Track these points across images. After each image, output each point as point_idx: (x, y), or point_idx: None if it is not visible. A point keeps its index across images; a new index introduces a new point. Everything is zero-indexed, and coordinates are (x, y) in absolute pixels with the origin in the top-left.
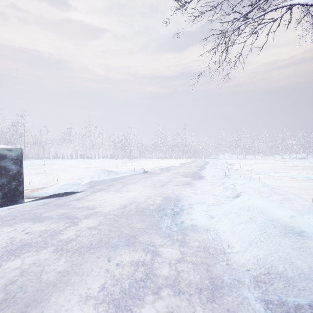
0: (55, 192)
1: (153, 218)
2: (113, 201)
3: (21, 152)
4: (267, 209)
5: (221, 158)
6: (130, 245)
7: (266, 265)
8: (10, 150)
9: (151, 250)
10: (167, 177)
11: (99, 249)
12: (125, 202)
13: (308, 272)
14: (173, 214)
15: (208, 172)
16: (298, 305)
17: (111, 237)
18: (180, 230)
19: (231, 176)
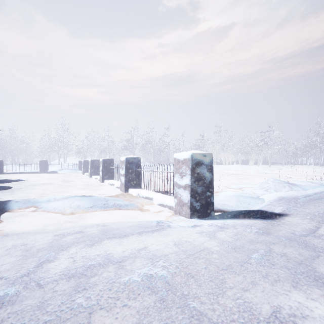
0: (239, 207)
1: None
2: None
3: (212, 157)
4: None
5: None
6: None
7: None
8: (204, 155)
9: None
10: None
11: None
12: None
13: None
14: None
15: None
16: None
17: None
18: None
19: None
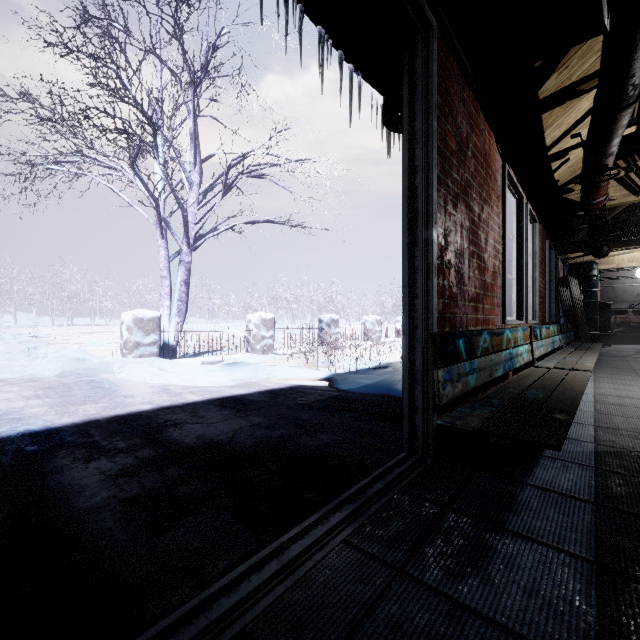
0: None
1: None
2: None
3: None
4: (70, 355)
5: (8, 324)
6: None
7: (63, 371)
8: None
9: None
10: None
11: None
12: None
13: (81, 368)
14: None
15: None
16: (72, 374)
17: None
18: None
19: (40, 348)
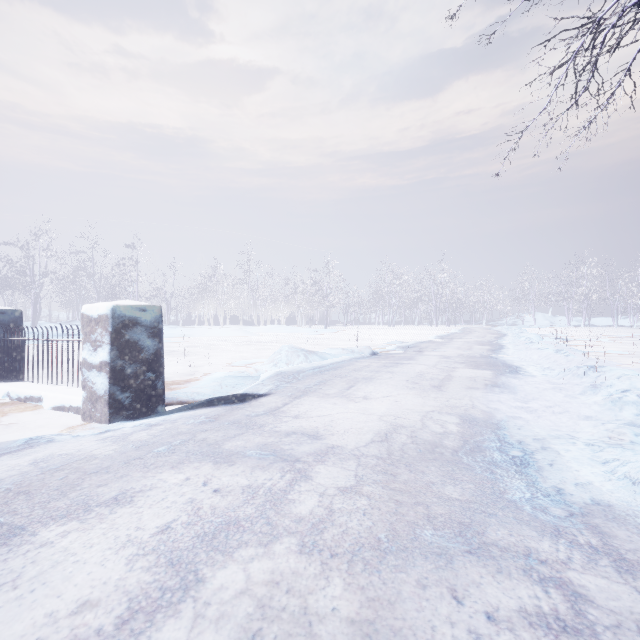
0: (216, 394)
1: (471, 472)
2: (351, 420)
3: (160, 313)
4: None
5: (528, 323)
6: (479, 553)
7: None
8: (143, 310)
9: (550, 578)
10: (434, 368)
11: (406, 558)
12: (380, 425)
13: None
14: (516, 466)
15: (519, 358)
16: None
17: (414, 523)
18: (575, 516)
19: (605, 370)
